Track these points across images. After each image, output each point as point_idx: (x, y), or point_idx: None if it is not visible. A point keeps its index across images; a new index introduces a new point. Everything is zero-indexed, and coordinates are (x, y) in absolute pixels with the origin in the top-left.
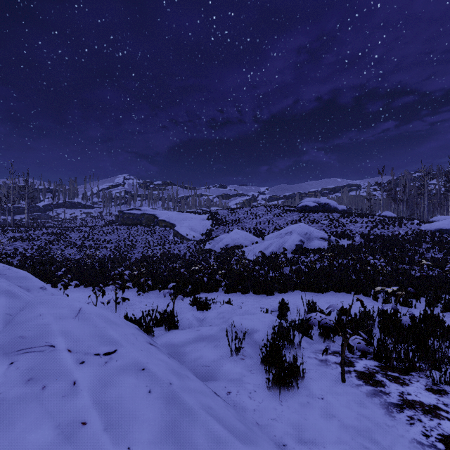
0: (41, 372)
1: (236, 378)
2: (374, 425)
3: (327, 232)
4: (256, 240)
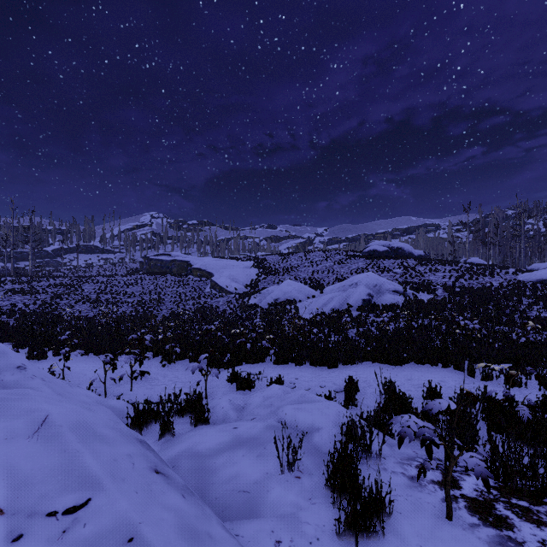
0: None
1: (289, 513)
2: None
3: (401, 283)
4: (313, 294)
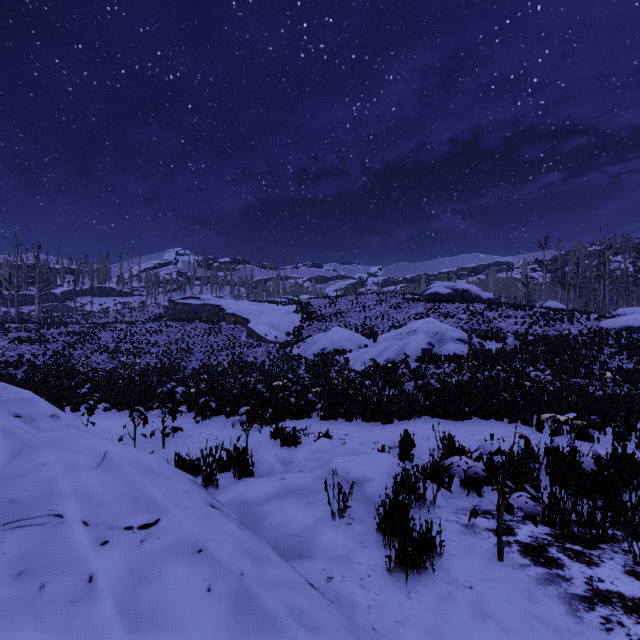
0: (39, 560)
1: (340, 555)
2: (552, 632)
3: (466, 331)
4: (366, 343)
